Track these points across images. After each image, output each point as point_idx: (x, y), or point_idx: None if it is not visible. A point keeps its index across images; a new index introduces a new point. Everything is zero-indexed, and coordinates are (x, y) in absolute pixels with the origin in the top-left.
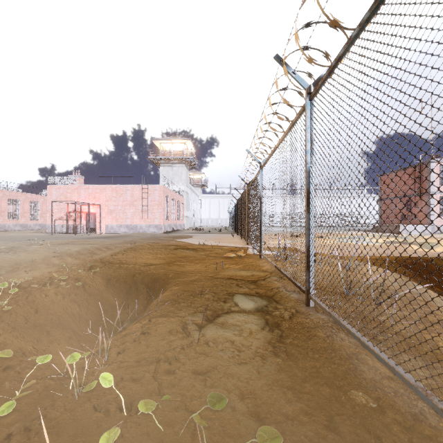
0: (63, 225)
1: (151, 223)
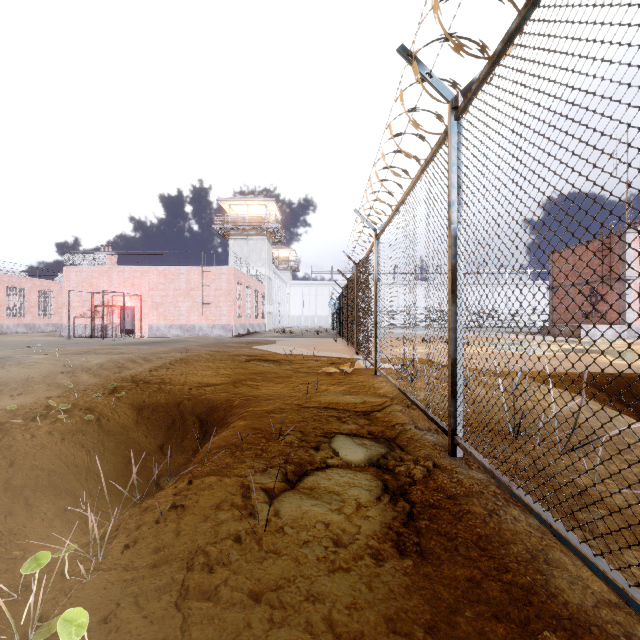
0: (86, 325)
1: (215, 323)
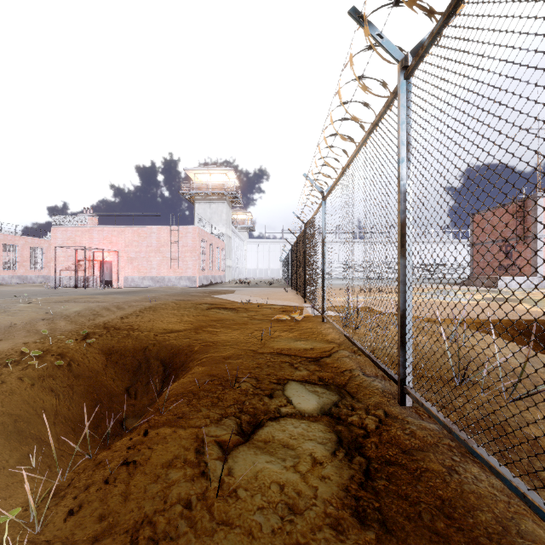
0: (71, 277)
1: (182, 275)
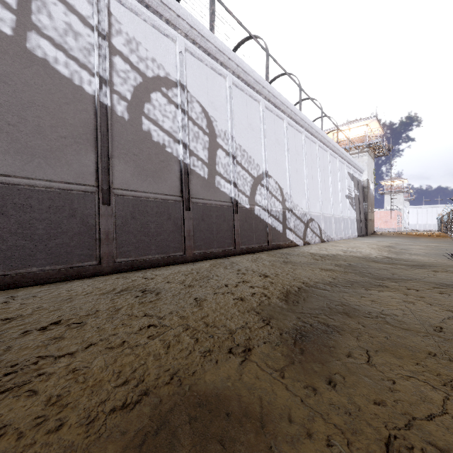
0: None
1: (390, 227)
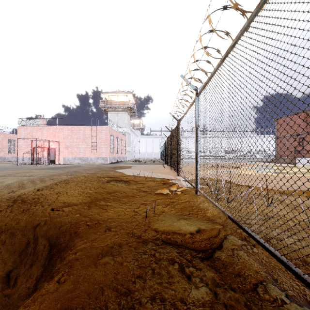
0: (29, 157)
1: (99, 156)
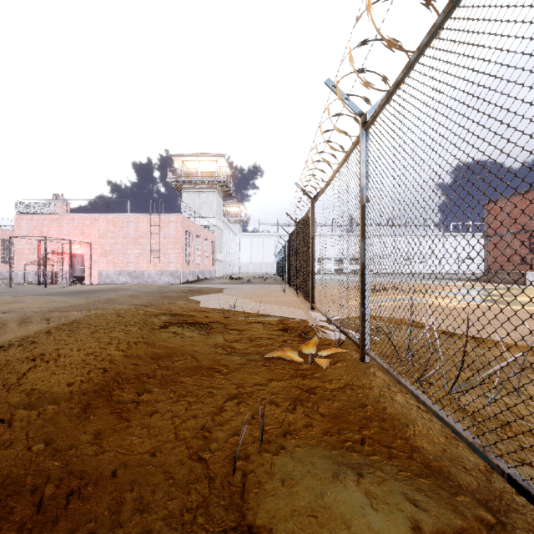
0: (37, 272)
1: (164, 270)
